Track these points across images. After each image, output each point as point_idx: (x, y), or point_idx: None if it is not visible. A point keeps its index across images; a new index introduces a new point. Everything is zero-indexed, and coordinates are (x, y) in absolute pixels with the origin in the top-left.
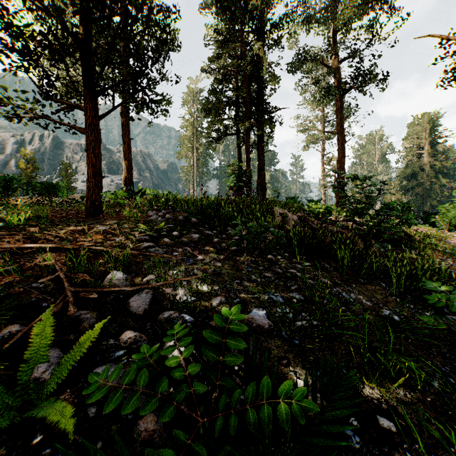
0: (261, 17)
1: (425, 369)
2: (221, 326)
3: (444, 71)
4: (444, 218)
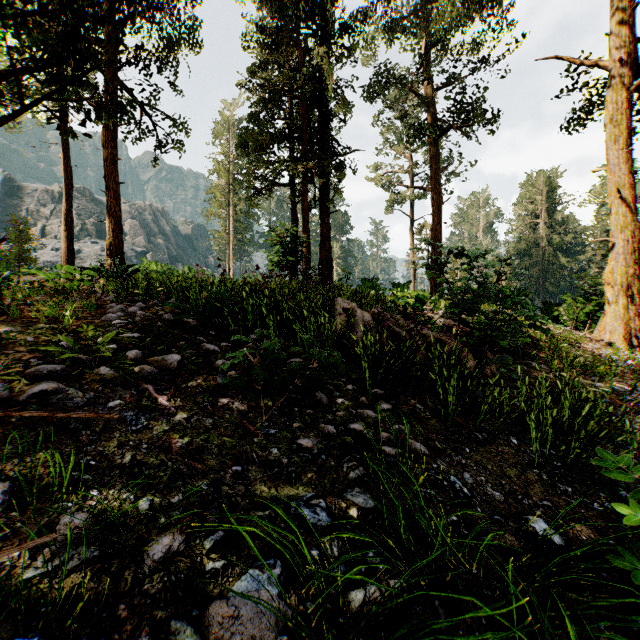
0: (323, 10)
1: None
2: None
3: (572, 110)
4: (571, 311)
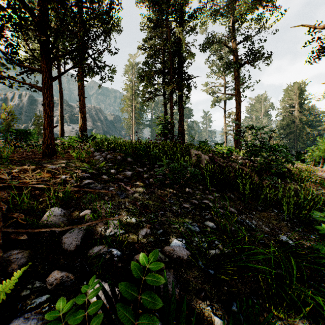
0: (181, 9)
1: (321, 293)
2: (140, 278)
3: (311, 51)
4: (311, 156)
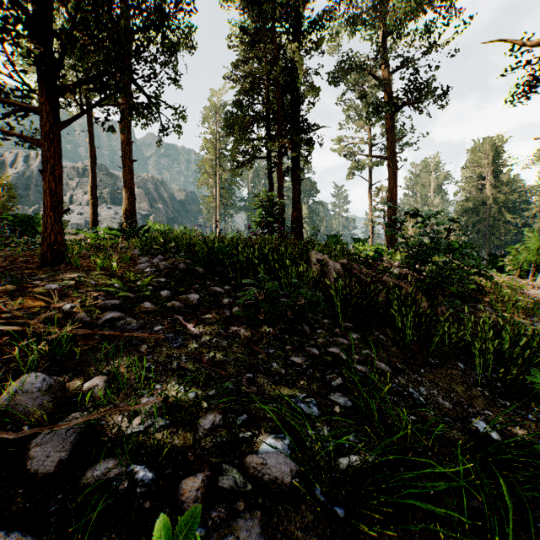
0: (296, 12)
1: None
2: None
3: (515, 85)
4: (514, 261)
